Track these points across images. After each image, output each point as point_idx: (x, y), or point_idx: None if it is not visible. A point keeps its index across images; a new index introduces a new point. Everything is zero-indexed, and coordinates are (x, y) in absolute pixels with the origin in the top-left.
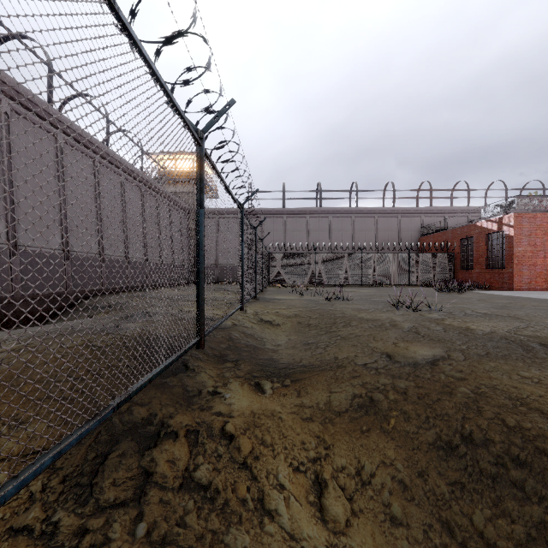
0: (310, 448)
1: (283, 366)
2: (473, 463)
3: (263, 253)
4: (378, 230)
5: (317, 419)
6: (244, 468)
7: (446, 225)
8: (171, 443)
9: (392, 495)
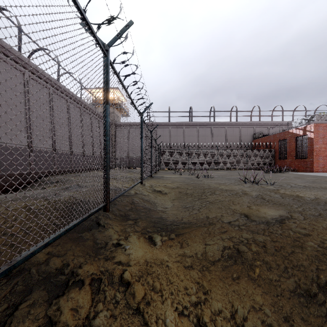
0: (192, 293)
1: (170, 223)
2: None
3: (156, 148)
4: (227, 136)
5: (196, 267)
6: (137, 314)
7: (269, 132)
8: (77, 291)
9: None
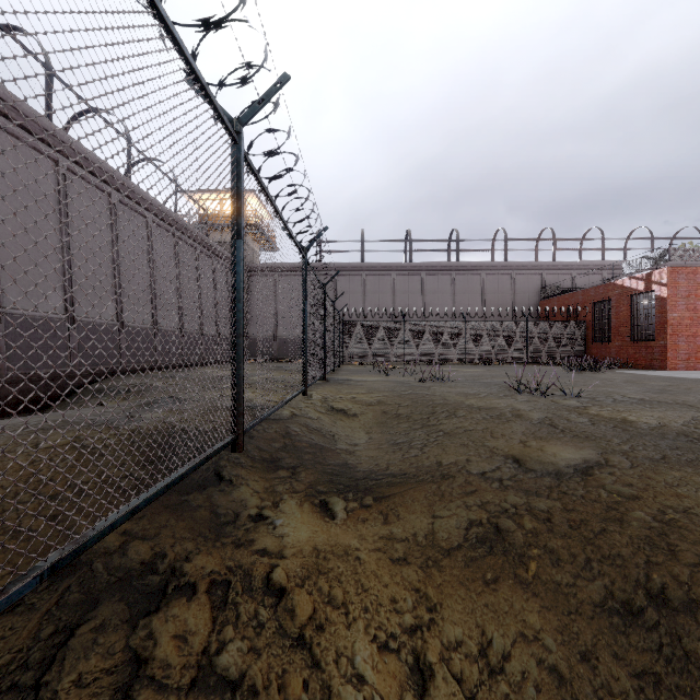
0: (405, 609)
1: (363, 476)
2: (671, 641)
3: (335, 319)
4: (485, 292)
5: (414, 560)
6: (300, 647)
7: (574, 285)
8: (184, 604)
9: (541, 693)
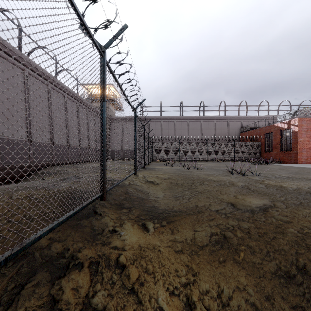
0: (182, 275)
1: (161, 212)
2: (309, 291)
3: (149, 141)
4: (215, 129)
5: (186, 251)
6: (132, 293)
7: (255, 126)
8: (77, 273)
9: None
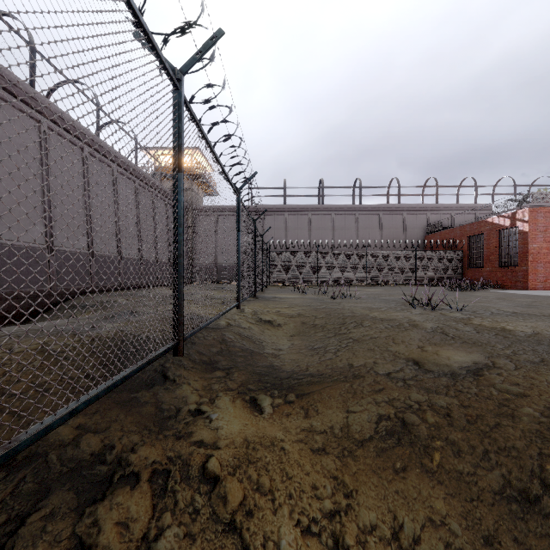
0: (324, 496)
1: (286, 376)
2: None
3: (263, 249)
4: (382, 228)
5: (332, 450)
6: (231, 532)
7: (453, 223)
8: (127, 492)
9: None
